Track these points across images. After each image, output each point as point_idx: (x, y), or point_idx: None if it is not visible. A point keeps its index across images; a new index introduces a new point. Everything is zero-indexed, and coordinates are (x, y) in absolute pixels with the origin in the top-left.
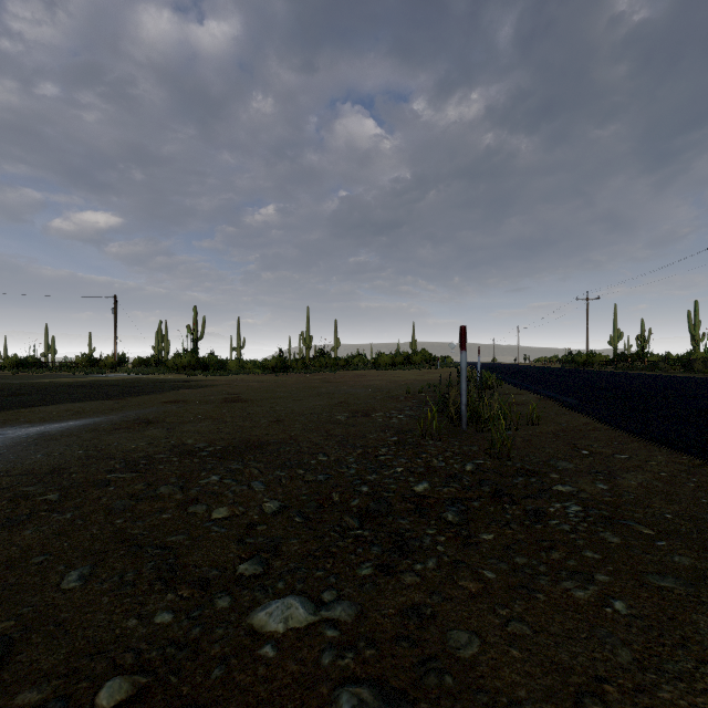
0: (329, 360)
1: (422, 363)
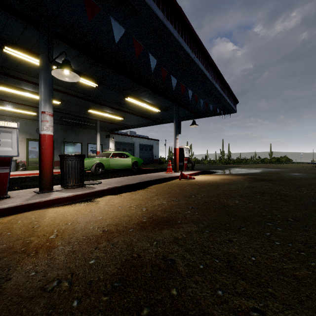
0: (238, 160)
1: (285, 161)
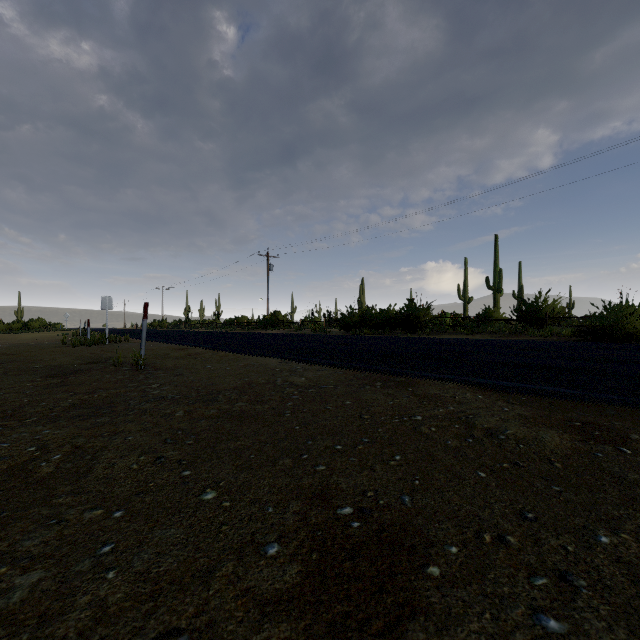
0: None
1: (40, 328)
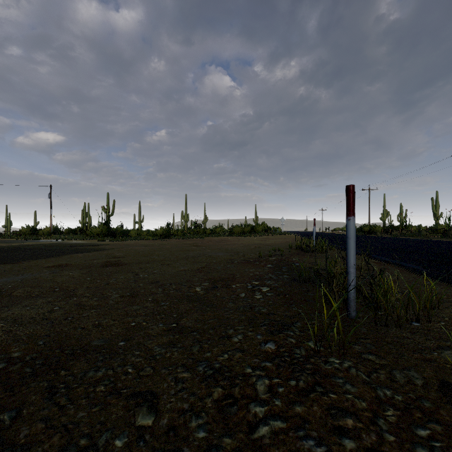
0: (199, 229)
1: (262, 232)
